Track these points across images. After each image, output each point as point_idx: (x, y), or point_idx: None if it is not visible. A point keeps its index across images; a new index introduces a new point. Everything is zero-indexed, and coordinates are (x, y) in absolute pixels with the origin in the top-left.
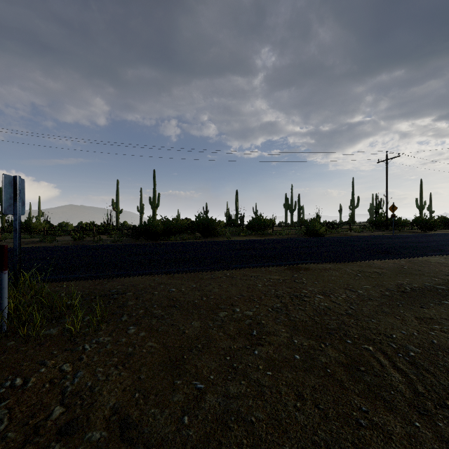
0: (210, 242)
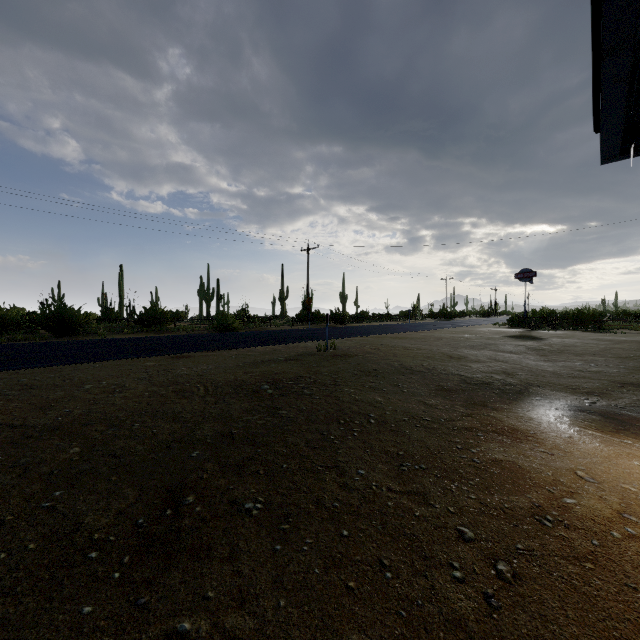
0: (69, 342)
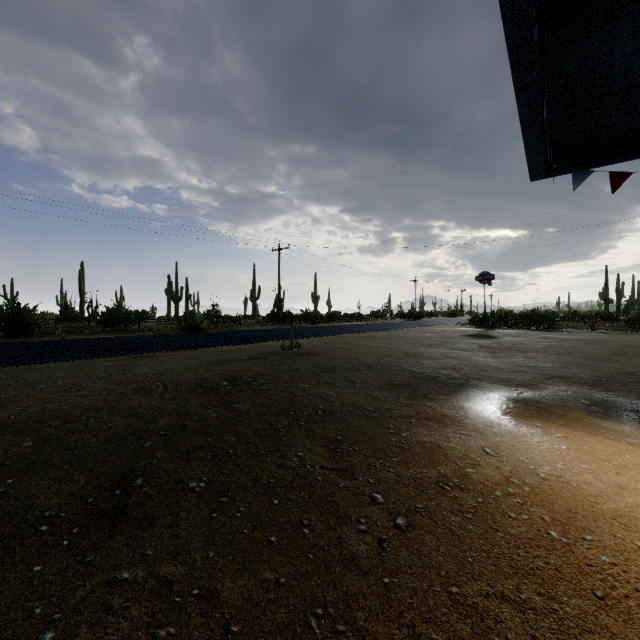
0: (23, 342)
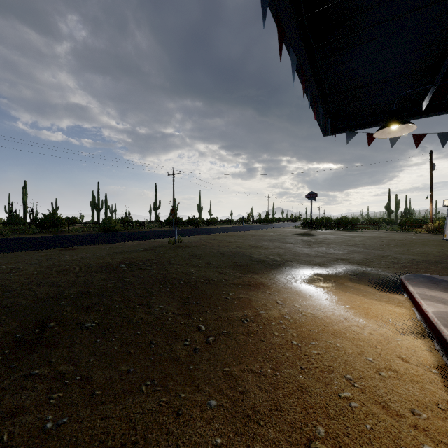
0: None
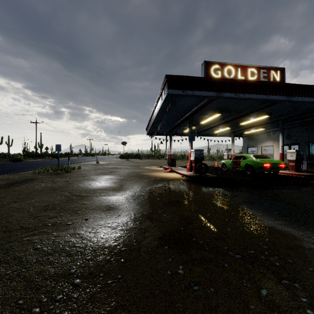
0: None
